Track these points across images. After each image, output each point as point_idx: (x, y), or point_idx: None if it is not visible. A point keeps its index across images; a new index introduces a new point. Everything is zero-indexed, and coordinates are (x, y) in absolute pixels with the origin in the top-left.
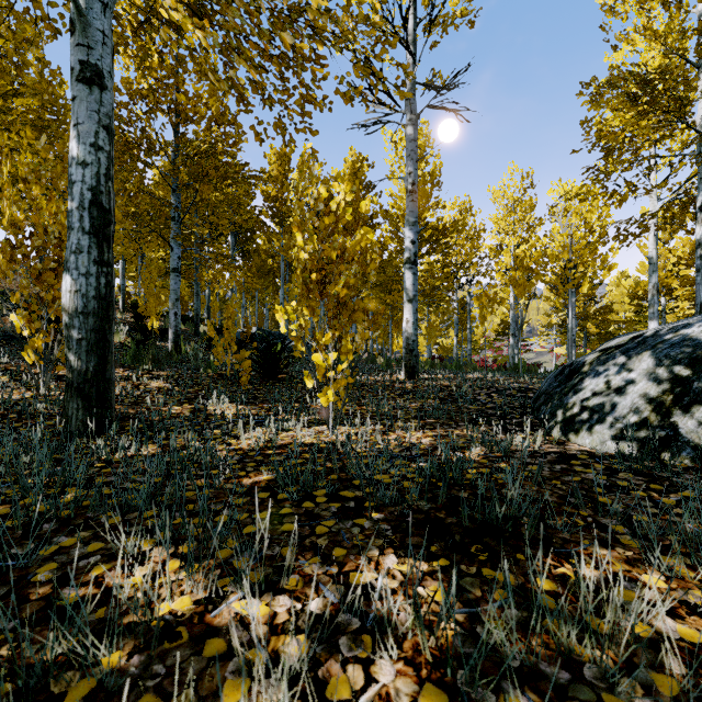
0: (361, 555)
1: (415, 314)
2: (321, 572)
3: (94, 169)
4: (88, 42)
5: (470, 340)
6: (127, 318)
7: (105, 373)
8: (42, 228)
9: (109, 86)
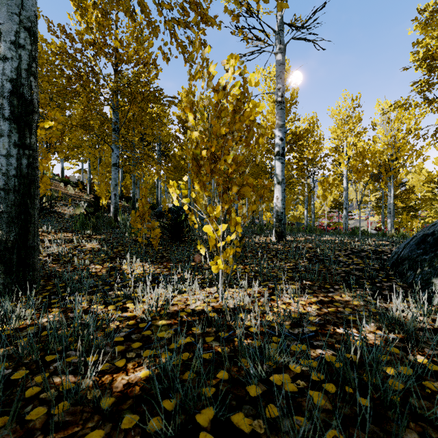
0: None
1: (283, 193)
2: None
3: (15, 64)
4: None
5: (313, 212)
6: (91, 198)
7: (27, 241)
8: None
9: None
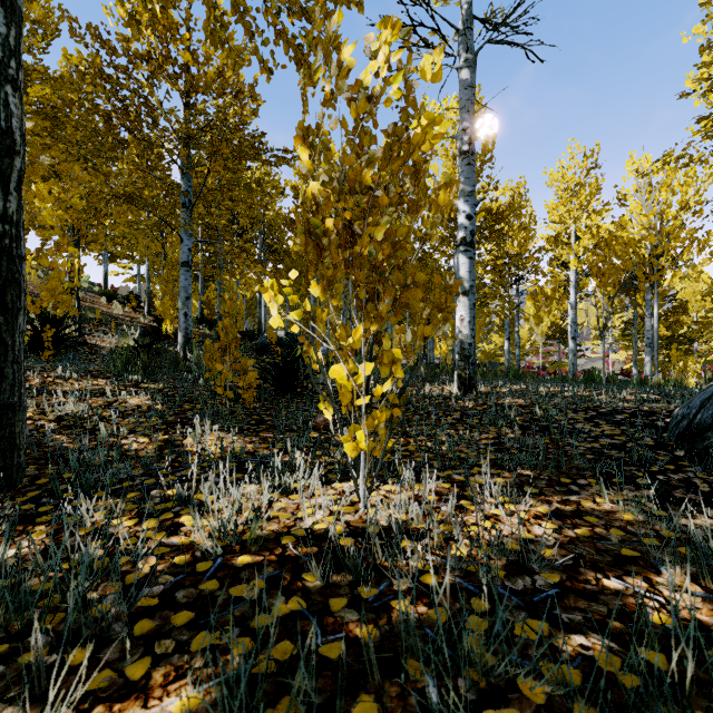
0: None
1: (471, 310)
2: None
3: None
4: None
5: (518, 345)
6: (151, 322)
7: None
8: None
9: None
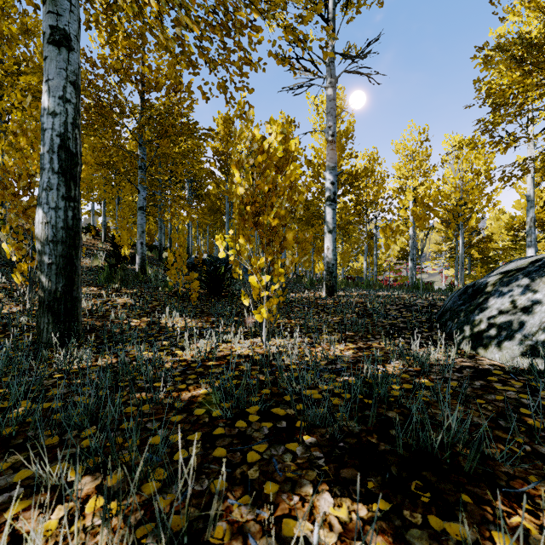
0: (294, 493)
1: (334, 242)
2: (251, 517)
3: (62, 118)
4: (57, 9)
5: (376, 264)
6: (107, 247)
7: (72, 292)
8: (25, 172)
9: (75, 47)
